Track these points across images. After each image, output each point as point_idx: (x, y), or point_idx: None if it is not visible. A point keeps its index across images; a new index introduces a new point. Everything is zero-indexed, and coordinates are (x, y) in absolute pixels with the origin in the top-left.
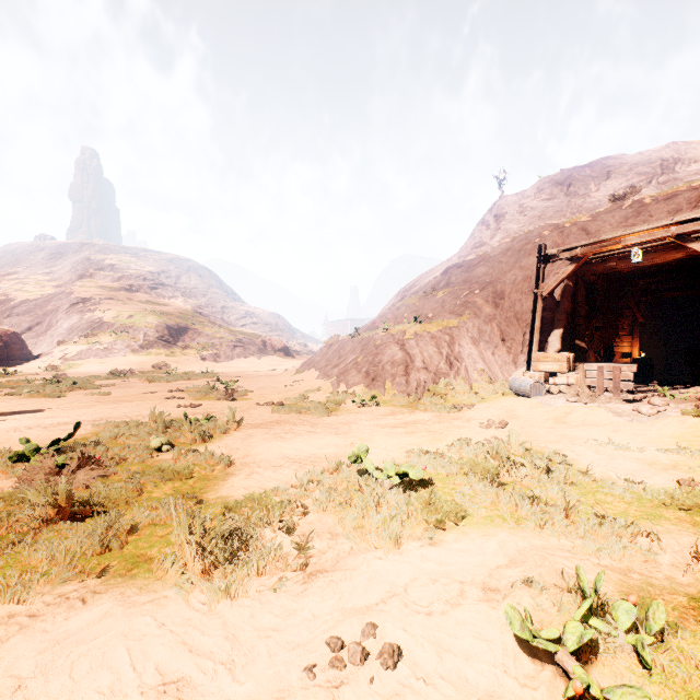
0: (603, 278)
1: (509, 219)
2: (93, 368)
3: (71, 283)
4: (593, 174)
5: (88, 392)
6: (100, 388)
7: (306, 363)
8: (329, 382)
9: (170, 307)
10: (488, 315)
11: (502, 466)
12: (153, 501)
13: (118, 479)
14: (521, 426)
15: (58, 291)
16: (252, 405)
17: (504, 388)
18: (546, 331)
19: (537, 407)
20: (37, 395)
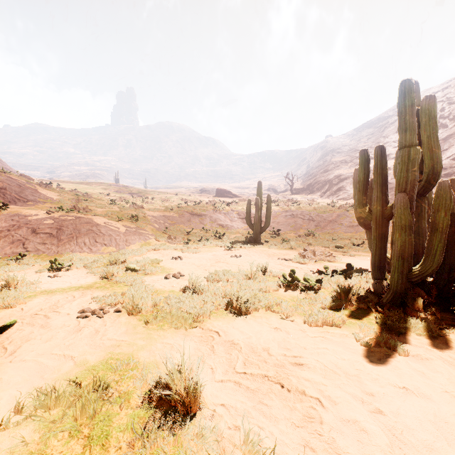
0: None
1: None
2: None
3: None
4: None
5: None
6: None
7: None
8: None
9: None
10: None
11: None
12: None
13: None
14: None
15: None
16: None
17: None
18: None
19: None
20: None
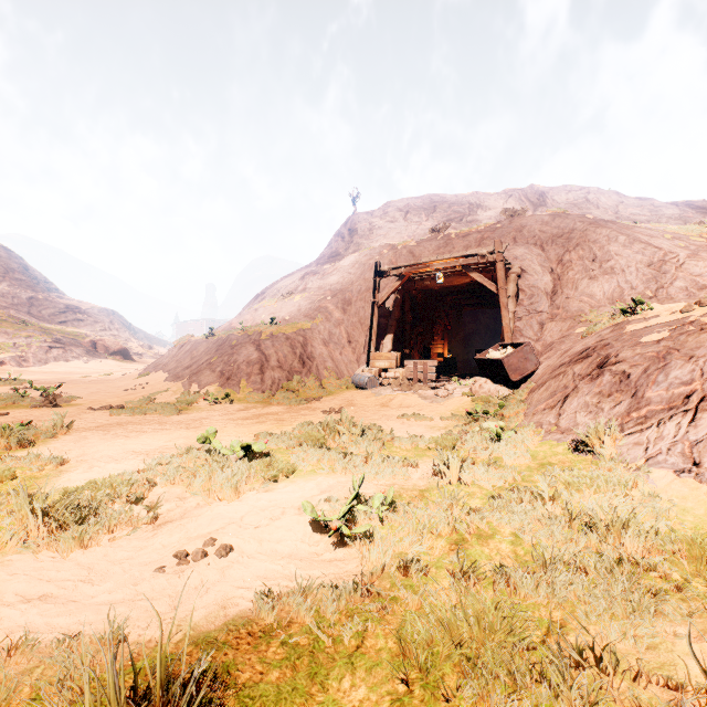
0: (422, 293)
1: (360, 234)
2: None
3: None
4: (424, 206)
5: None
6: None
7: (152, 366)
8: (180, 383)
9: None
10: (338, 319)
11: (331, 437)
12: None
13: None
14: (355, 411)
15: None
16: (83, 410)
17: (348, 383)
18: (382, 335)
19: (371, 396)
20: None
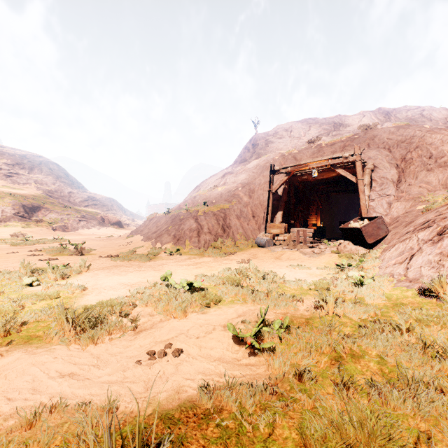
0: (302, 184)
1: (260, 147)
2: None
3: None
4: (302, 126)
5: None
6: None
7: (134, 231)
8: (150, 242)
9: (24, 191)
10: (246, 202)
11: (243, 279)
12: (35, 309)
13: (3, 303)
14: (258, 261)
15: None
16: (96, 257)
17: (253, 243)
18: (275, 212)
19: (268, 252)
20: None
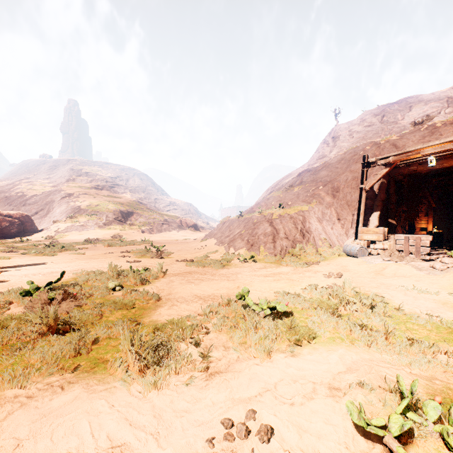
0: (407, 177)
1: (342, 139)
2: (75, 237)
3: (62, 184)
4: (399, 108)
5: (71, 252)
6: (78, 250)
7: (208, 235)
8: (223, 246)
9: (122, 199)
10: (328, 203)
11: (340, 303)
12: (109, 323)
13: (87, 308)
14: (351, 276)
15: (54, 189)
16: (173, 261)
17: (340, 251)
18: (368, 213)
19: (362, 264)
20: (40, 254)
